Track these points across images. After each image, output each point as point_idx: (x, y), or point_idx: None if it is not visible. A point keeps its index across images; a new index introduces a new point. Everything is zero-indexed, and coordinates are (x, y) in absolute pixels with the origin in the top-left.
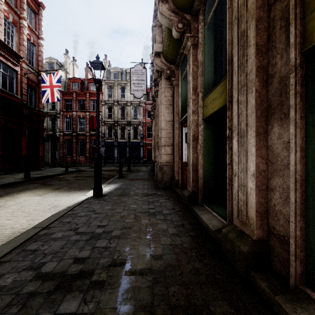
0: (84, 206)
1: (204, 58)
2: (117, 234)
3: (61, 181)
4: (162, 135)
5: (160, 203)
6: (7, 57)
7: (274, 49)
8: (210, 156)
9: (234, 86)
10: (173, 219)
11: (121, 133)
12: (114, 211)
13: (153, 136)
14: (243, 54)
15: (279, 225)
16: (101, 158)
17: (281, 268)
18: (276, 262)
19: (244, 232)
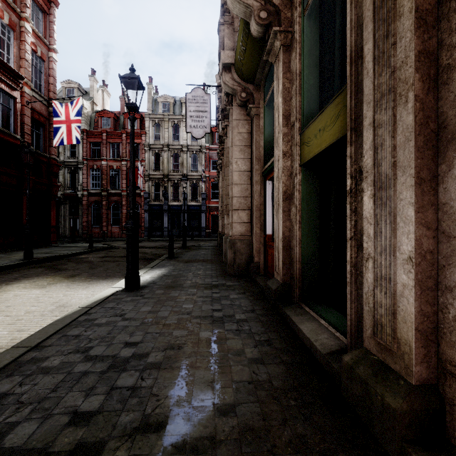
0: (108, 307)
1: (303, 65)
2: (157, 359)
3: (80, 264)
4: (233, 192)
5: (230, 300)
6: (0, 77)
7: (454, 14)
8: (313, 226)
9: (364, 98)
10: (252, 330)
11: (174, 192)
12: (155, 315)
13: (220, 195)
14: (387, 35)
15: None
16: (137, 228)
17: None
18: None
19: (389, 365)
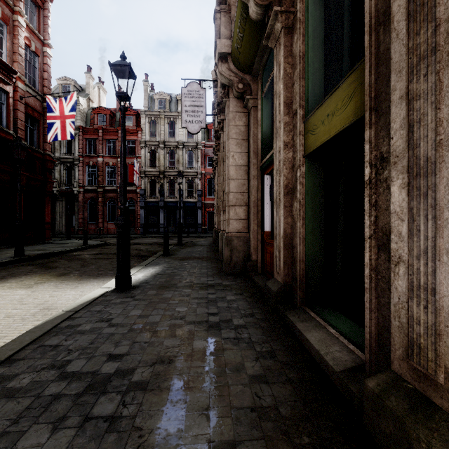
0: (95, 310)
1: (307, 46)
2: (144, 377)
3: (72, 261)
4: (230, 188)
5: (227, 302)
6: None
7: None
8: (318, 222)
9: (392, 67)
10: (252, 339)
11: (170, 189)
12: (146, 320)
13: (216, 192)
14: None
15: None
16: (128, 225)
17: None
18: None
19: (430, 398)
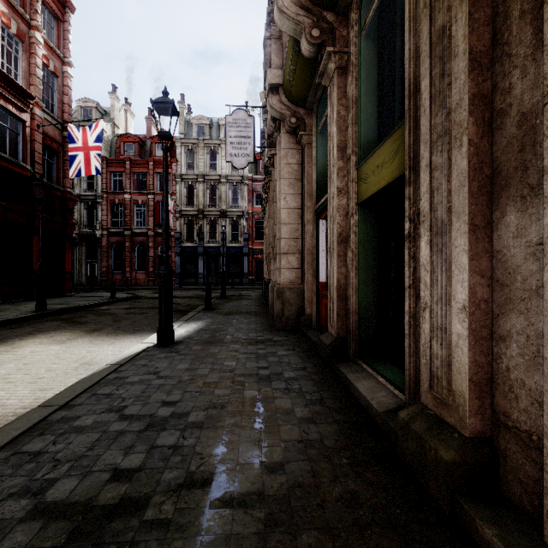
0: (140, 364)
1: (360, 91)
2: (199, 418)
3: (102, 316)
4: (281, 233)
5: (278, 357)
6: (7, 97)
7: (507, 59)
8: (372, 272)
9: (421, 138)
10: (302, 389)
11: (210, 232)
12: (194, 373)
13: (266, 236)
14: (442, 73)
15: (519, 409)
16: (171, 275)
17: (523, 496)
18: (512, 482)
19: (444, 419)
